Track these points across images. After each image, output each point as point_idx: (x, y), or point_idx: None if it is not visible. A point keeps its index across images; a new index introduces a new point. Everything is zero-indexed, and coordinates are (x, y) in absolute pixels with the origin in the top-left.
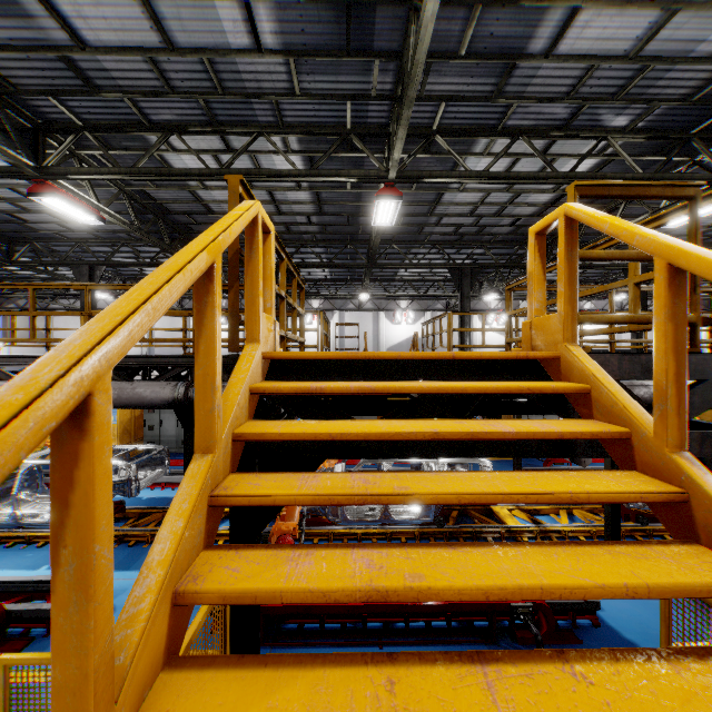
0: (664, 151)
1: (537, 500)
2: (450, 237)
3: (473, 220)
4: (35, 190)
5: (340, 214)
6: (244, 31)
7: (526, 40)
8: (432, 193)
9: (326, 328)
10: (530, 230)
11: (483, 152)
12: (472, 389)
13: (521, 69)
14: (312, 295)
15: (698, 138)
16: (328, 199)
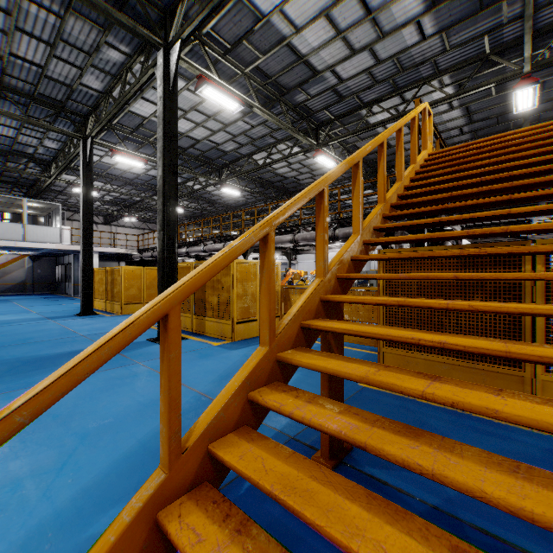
0: None
1: (521, 148)
2: None
3: None
4: (315, 155)
5: (489, 117)
6: (415, 35)
7: None
8: None
9: None
10: None
11: None
12: (515, 136)
13: None
14: None
15: None
16: (476, 109)
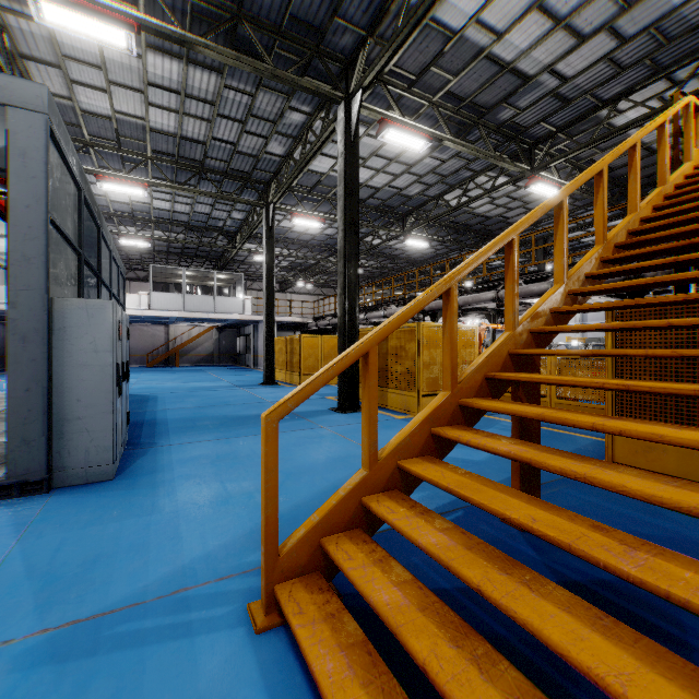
0: None
1: None
2: None
3: None
4: (528, 184)
5: None
6: None
7: None
8: None
9: None
10: None
11: None
12: None
13: None
14: None
15: None
16: None
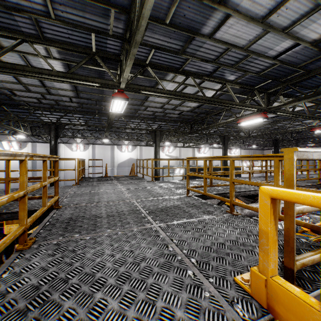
0: (244, 93)
1: None
2: (150, 116)
3: (162, 110)
4: None
5: (91, 99)
6: None
7: (201, 25)
8: (143, 95)
9: (82, 164)
10: (263, 190)
11: (171, 80)
12: None
13: (196, 41)
14: (75, 137)
15: (257, 90)
16: (83, 90)
